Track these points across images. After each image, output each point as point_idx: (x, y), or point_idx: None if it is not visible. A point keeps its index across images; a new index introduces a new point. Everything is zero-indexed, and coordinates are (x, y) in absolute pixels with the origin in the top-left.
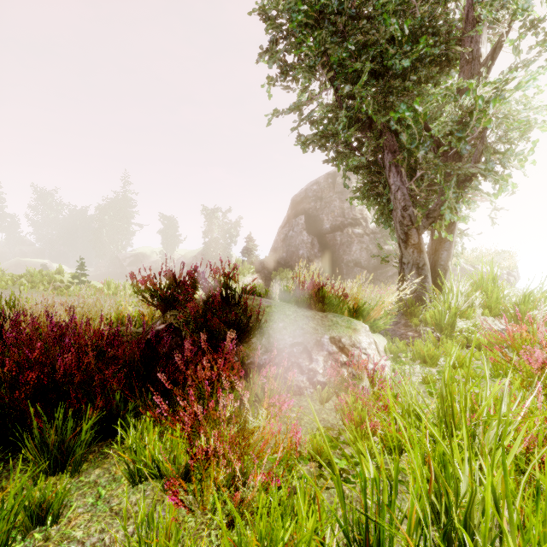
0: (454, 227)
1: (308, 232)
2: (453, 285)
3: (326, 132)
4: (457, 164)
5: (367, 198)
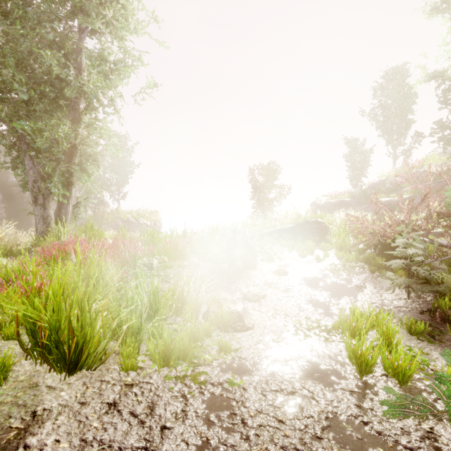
0: (69, 196)
1: None
2: (61, 228)
3: None
4: (54, 164)
5: (14, 169)
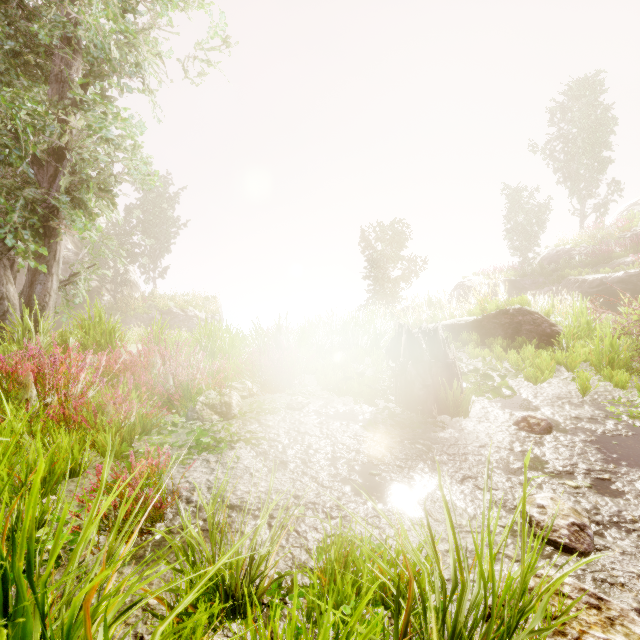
0: (51, 259)
1: None
2: (29, 322)
3: None
4: (7, 183)
5: None
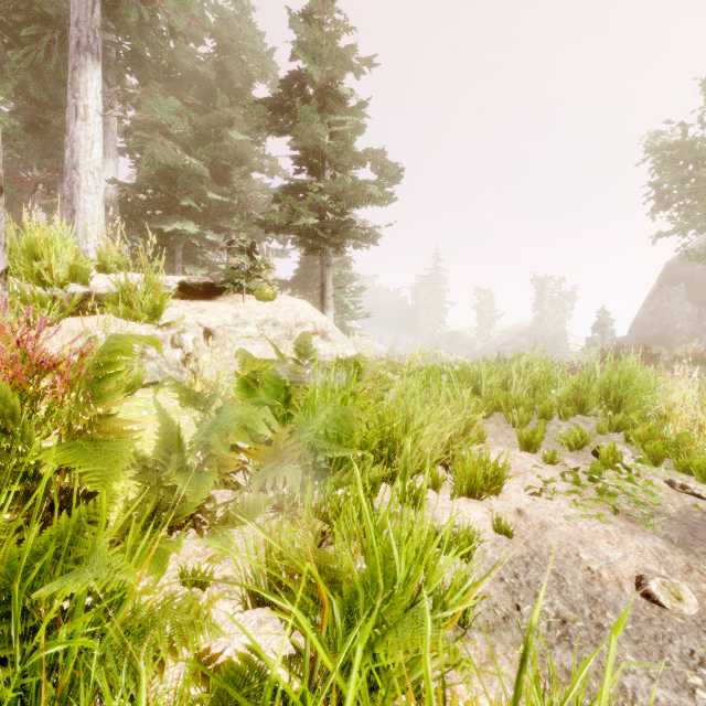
0: None
1: (691, 302)
2: None
3: None
4: None
5: None
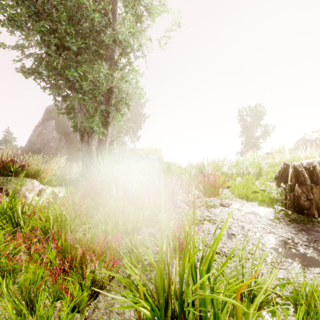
0: (106, 134)
1: (57, 131)
2: (100, 161)
3: (38, 70)
4: (95, 104)
5: (68, 114)
